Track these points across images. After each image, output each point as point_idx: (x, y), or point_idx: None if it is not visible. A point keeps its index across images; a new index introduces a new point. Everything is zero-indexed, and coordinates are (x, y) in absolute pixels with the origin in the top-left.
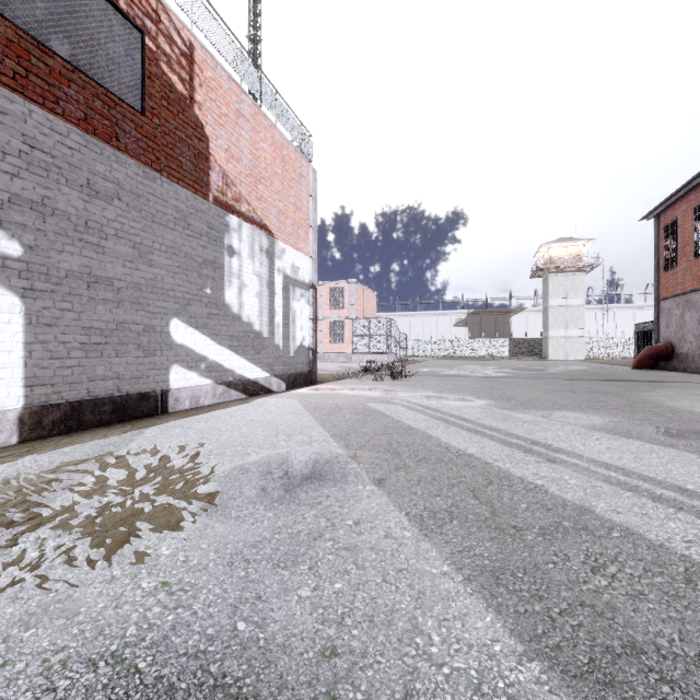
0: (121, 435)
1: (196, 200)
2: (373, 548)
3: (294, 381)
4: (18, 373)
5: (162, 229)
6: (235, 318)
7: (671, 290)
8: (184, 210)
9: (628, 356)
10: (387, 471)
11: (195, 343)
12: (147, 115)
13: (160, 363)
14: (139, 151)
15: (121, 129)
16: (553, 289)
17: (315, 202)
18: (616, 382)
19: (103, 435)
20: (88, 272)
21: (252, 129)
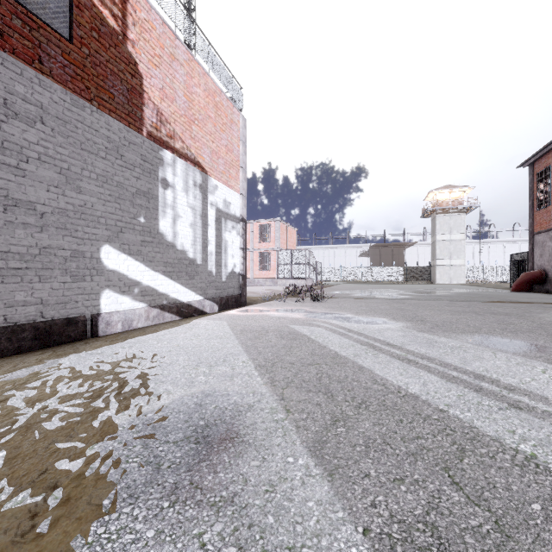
0: (31, 366)
1: (129, 133)
2: None
3: (226, 303)
4: None
5: (92, 157)
6: (169, 246)
7: (544, 225)
8: (116, 141)
9: (500, 280)
10: (323, 427)
11: (128, 269)
12: (75, 43)
13: (90, 288)
14: (66, 77)
15: (45, 53)
16: (440, 226)
17: (245, 146)
18: (508, 303)
19: (12, 366)
20: (4, 195)
21: (186, 74)
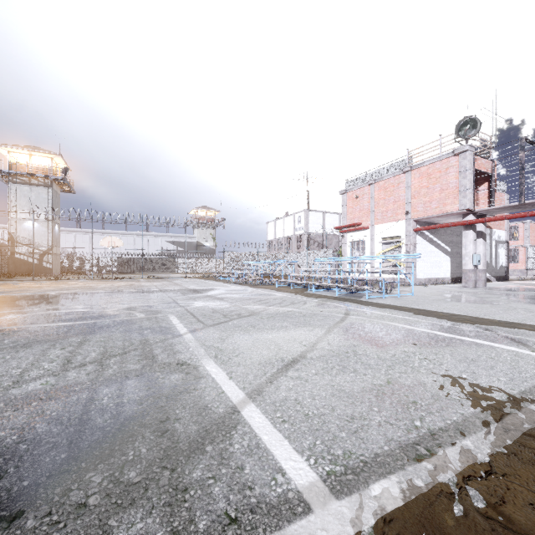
0: None
1: None
2: (534, 288)
3: (499, 279)
4: (450, 271)
5: None
6: None
7: None
8: None
9: None
10: None
11: None
12: None
13: None
14: None
15: None
16: None
17: None
18: None
19: None
20: (456, 252)
21: None
